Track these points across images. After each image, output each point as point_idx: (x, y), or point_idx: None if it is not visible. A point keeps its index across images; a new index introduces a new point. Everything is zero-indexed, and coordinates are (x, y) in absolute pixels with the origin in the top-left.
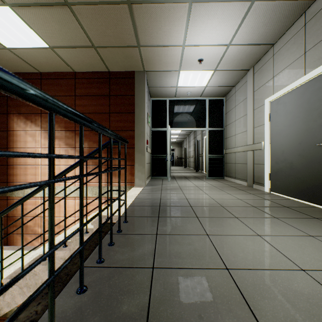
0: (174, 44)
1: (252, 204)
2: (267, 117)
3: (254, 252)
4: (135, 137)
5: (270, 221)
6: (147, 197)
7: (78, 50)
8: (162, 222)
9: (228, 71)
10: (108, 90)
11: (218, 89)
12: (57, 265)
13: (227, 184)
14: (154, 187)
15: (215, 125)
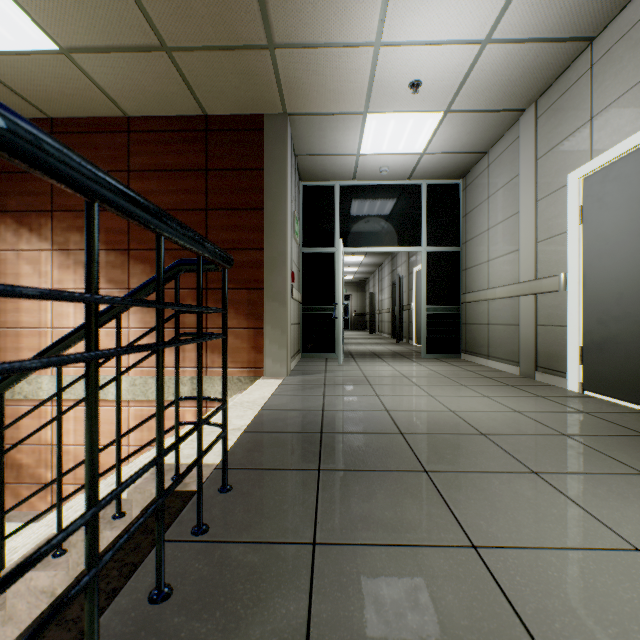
0: (355, 39)
1: (556, 427)
2: (575, 215)
3: None
4: (264, 265)
5: (637, 486)
6: (291, 406)
7: (129, 58)
8: (330, 491)
9: (477, 113)
10: (204, 159)
11: (449, 161)
12: (31, 611)
13: (472, 371)
14: (308, 378)
15: (441, 240)
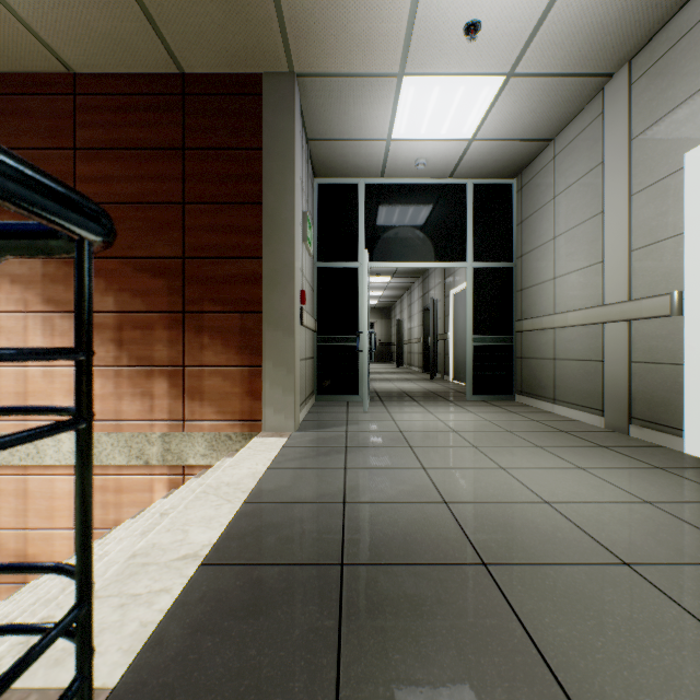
0: None
1: None
2: (699, 208)
3: None
4: (262, 279)
5: None
6: (294, 492)
7: None
8: None
9: (549, 78)
10: (181, 133)
11: (503, 151)
12: None
13: (538, 421)
14: (323, 435)
15: (491, 253)
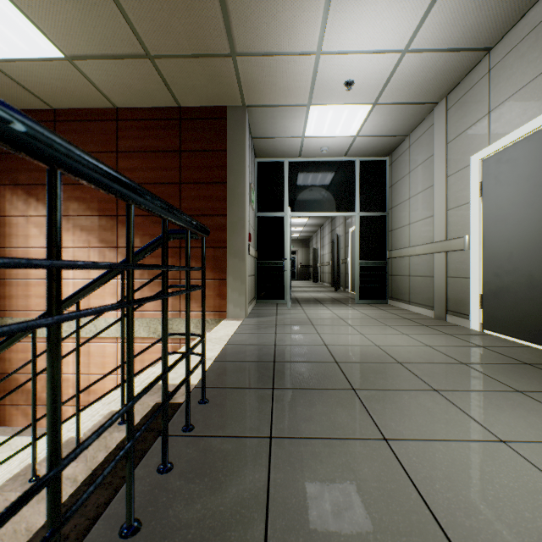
0: (300, 49)
1: (457, 358)
2: (477, 189)
3: (513, 498)
4: (226, 228)
5: (511, 400)
6: (250, 341)
7: (119, 64)
8: (282, 403)
9: (399, 105)
10: (178, 142)
11: (377, 142)
12: None
13: (395, 314)
14: (263, 320)
15: (372, 206)
